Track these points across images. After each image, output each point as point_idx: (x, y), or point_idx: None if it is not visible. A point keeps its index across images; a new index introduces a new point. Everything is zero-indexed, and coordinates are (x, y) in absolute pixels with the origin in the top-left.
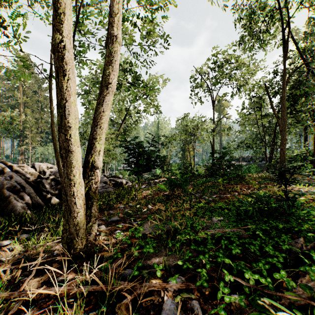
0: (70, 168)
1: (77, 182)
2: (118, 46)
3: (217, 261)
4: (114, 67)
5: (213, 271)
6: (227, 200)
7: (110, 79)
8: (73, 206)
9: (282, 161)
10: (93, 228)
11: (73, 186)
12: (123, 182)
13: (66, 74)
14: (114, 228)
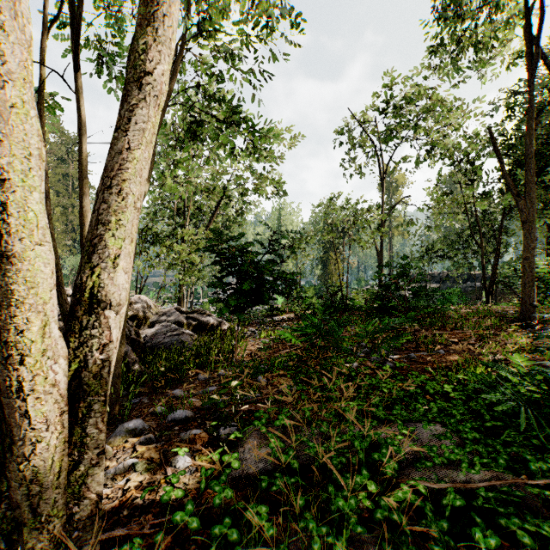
0: (5, 307)
1: (34, 351)
2: None
3: None
4: (162, 32)
5: None
6: (427, 365)
7: (147, 62)
8: (20, 424)
9: (528, 282)
10: (91, 481)
11: (19, 363)
12: (212, 322)
13: None
14: (174, 445)
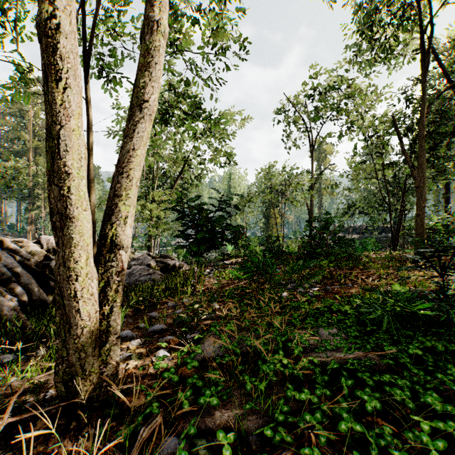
0: (67, 247)
1: (82, 274)
2: (160, 38)
3: (339, 428)
4: (153, 73)
5: (332, 449)
6: (338, 294)
7: (144, 93)
8: (74, 316)
9: (419, 233)
10: (113, 354)
11: (74, 280)
12: (176, 265)
13: (59, 76)
14: (155, 345)
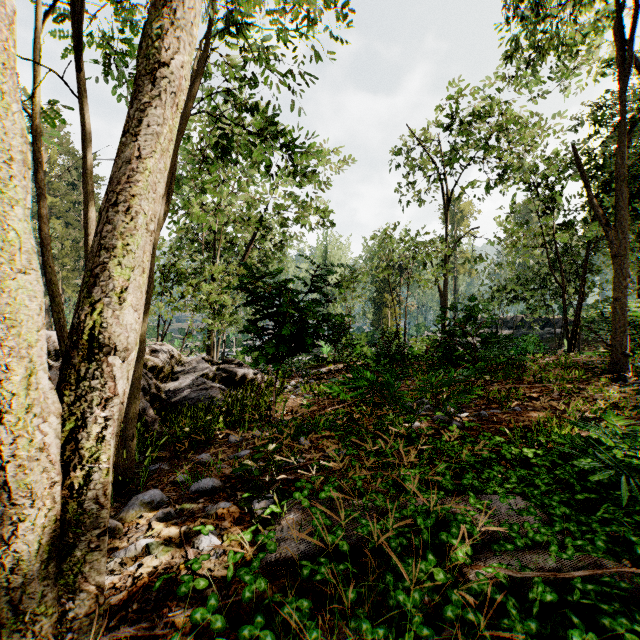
0: None
1: (16, 407)
2: None
3: None
4: (181, 14)
5: None
6: (501, 425)
7: (162, 50)
8: None
9: (619, 327)
10: (90, 569)
11: None
12: (246, 374)
13: None
14: (197, 521)
